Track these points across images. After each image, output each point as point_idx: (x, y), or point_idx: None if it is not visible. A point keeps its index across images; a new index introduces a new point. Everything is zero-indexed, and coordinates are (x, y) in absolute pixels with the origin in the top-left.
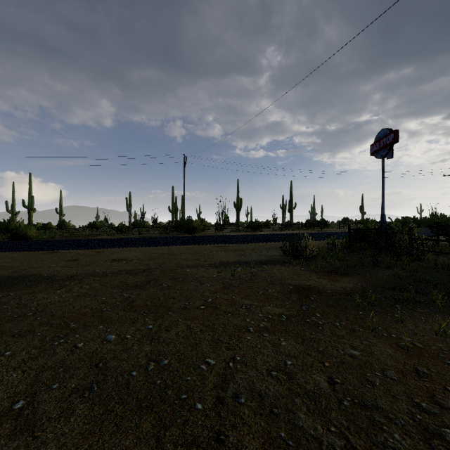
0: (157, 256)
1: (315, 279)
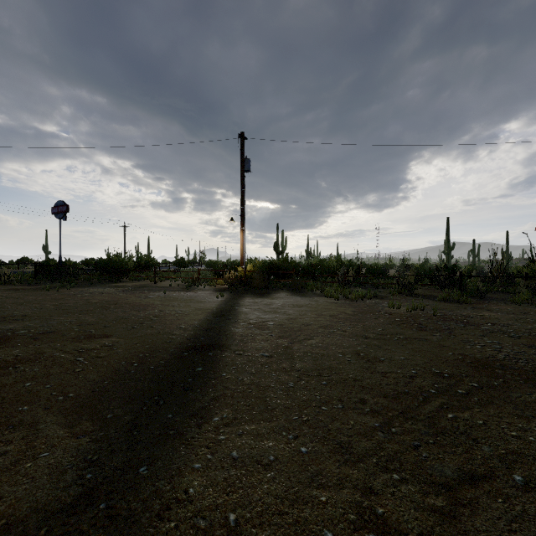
0: None
1: (19, 286)
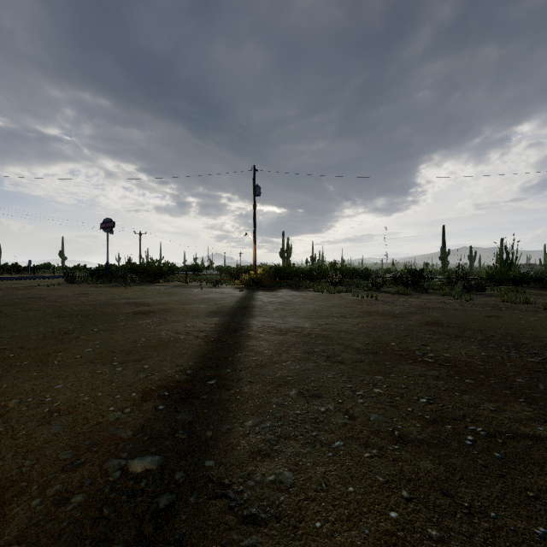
0: None
1: (95, 285)
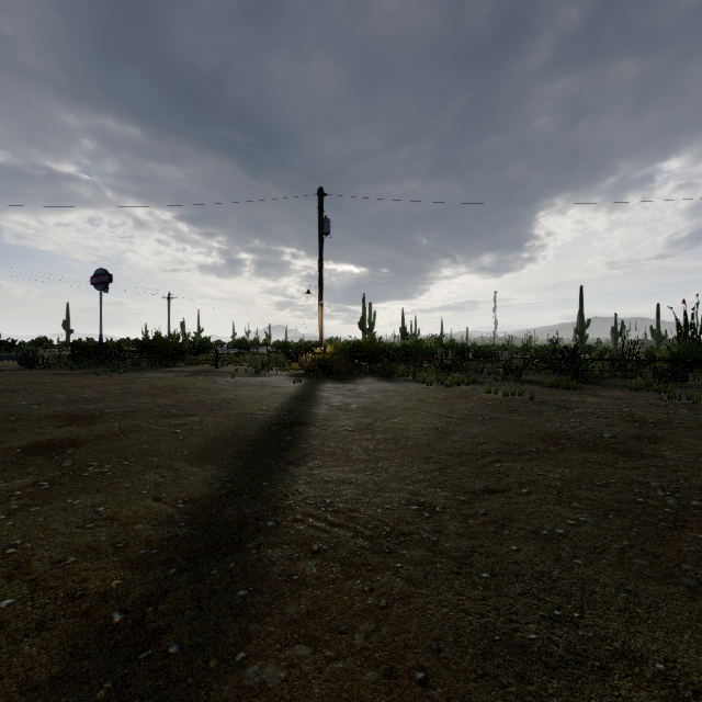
0: None
1: (63, 371)
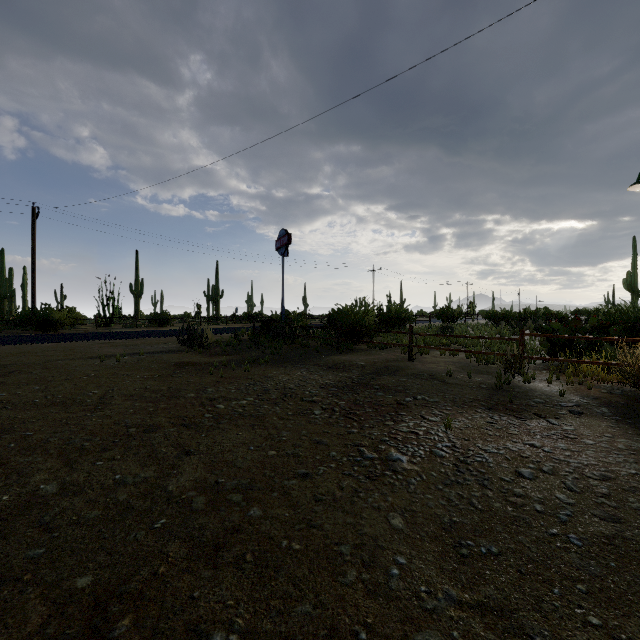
0: (4, 356)
1: (197, 358)
